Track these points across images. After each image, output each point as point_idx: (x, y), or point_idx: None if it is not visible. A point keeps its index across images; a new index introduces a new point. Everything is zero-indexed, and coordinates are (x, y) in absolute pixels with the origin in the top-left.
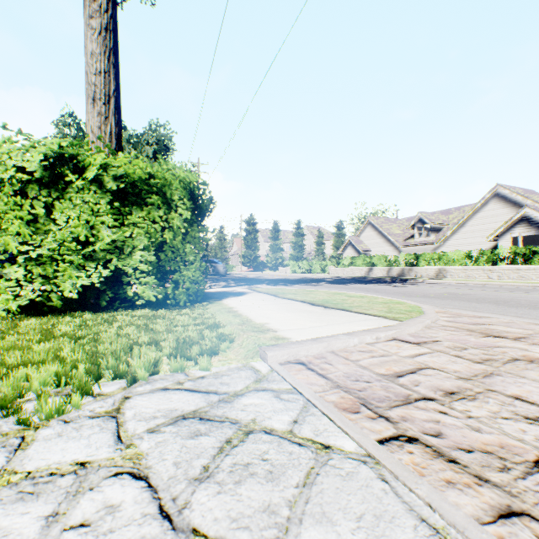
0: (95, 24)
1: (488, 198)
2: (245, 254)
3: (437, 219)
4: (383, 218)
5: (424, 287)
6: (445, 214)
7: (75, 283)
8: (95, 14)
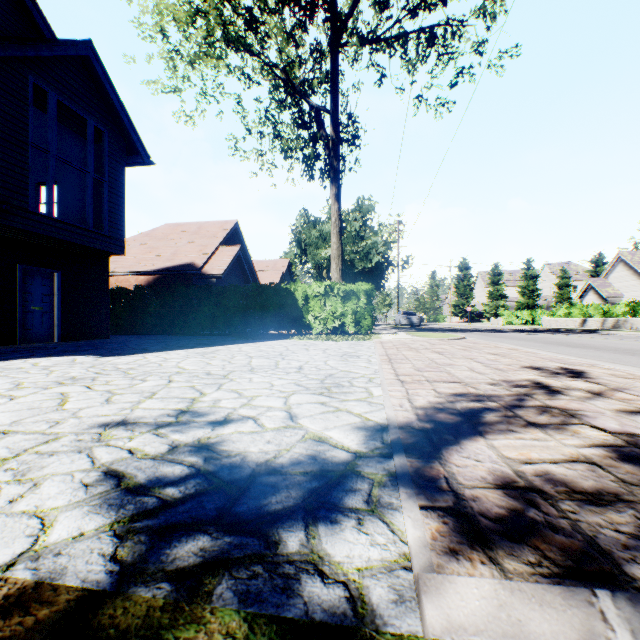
0: (335, 232)
1: None
2: (455, 303)
3: None
4: None
5: (551, 335)
6: None
7: (331, 326)
8: (335, 228)
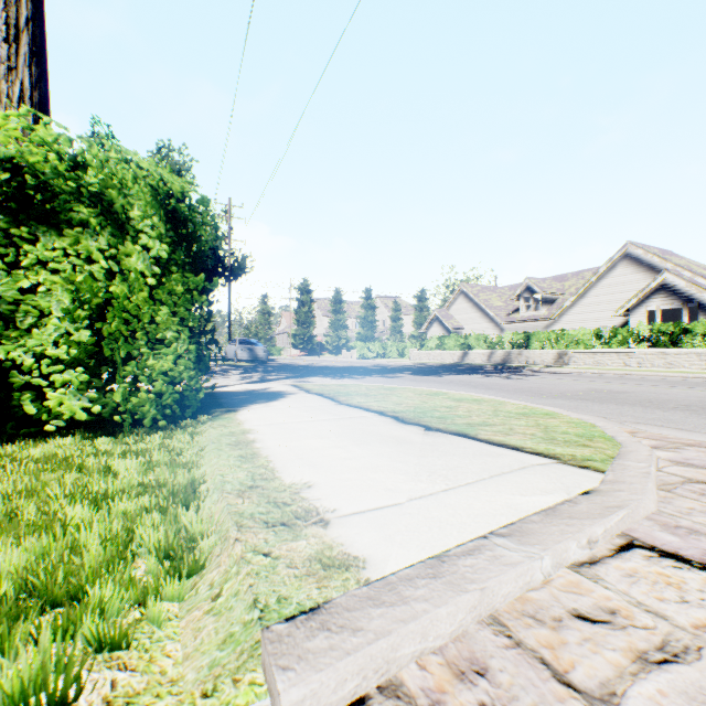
0: None
1: (615, 260)
2: (297, 333)
3: (550, 287)
4: (480, 286)
5: (550, 380)
6: (559, 281)
7: None
8: None
